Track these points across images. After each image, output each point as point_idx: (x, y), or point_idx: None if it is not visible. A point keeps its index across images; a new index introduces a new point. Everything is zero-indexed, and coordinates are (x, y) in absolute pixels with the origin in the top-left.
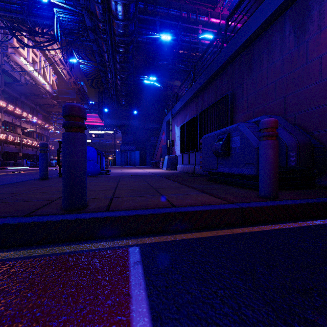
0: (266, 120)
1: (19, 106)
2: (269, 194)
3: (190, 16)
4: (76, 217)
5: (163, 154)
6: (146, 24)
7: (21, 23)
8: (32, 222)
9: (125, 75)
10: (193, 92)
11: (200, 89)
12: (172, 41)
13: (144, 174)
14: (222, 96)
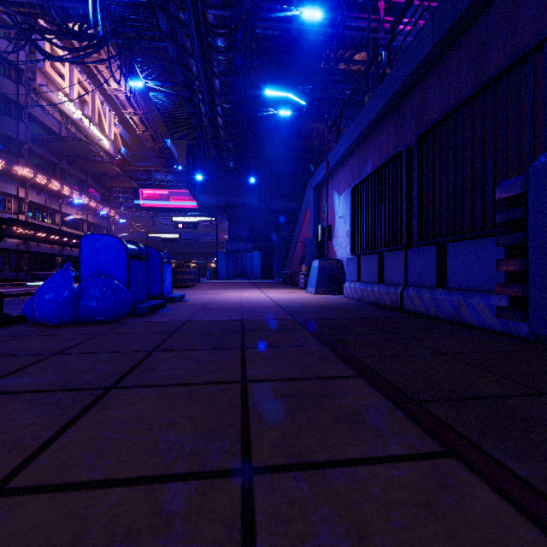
0: None
1: (58, 177)
2: None
3: None
4: None
5: (306, 256)
6: (272, 0)
7: (41, 16)
8: None
9: (232, 104)
10: (390, 91)
11: (413, 77)
12: (325, 29)
13: (260, 313)
14: (546, 31)
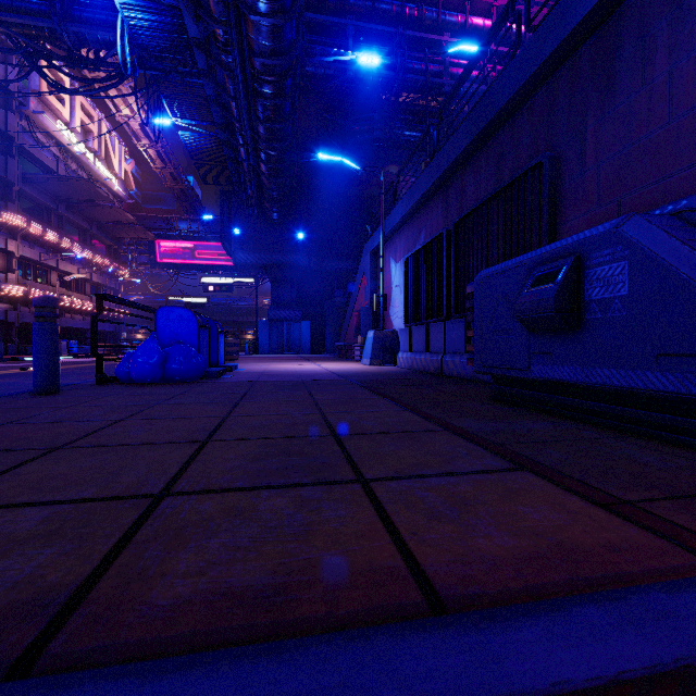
0: None
1: (54, 225)
2: None
3: (425, 12)
4: None
5: (362, 326)
6: (325, 34)
7: (50, 40)
8: None
9: (278, 152)
10: (437, 173)
11: (454, 165)
12: (384, 71)
13: (316, 377)
14: (521, 170)
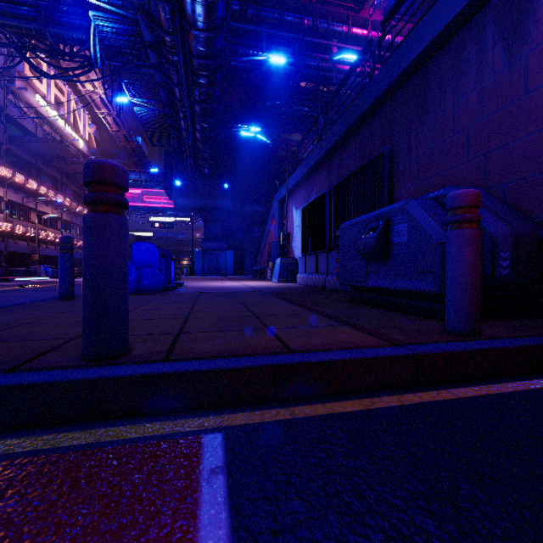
0: (460, 193)
1: (33, 176)
2: (464, 328)
3: (319, 23)
4: (104, 375)
5: (272, 255)
6: (245, 38)
7: (36, 38)
8: (17, 383)
9: (210, 124)
10: (323, 150)
11: (335, 145)
12: (289, 66)
13: (241, 290)
14: (373, 156)
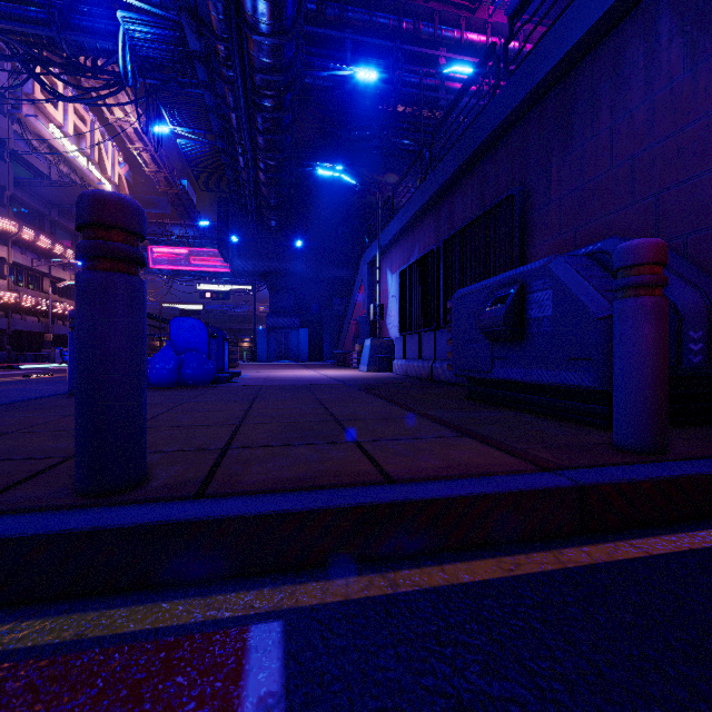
0: (637, 244)
1: (46, 230)
2: (643, 443)
3: (421, 27)
4: (98, 524)
5: (360, 335)
6: (324, 47)
7: (48, 48)
8: None
9: (277, 161)
10: (429, 193)
11: (444, 187)
12: (382, 84)
13: (317, 382)
14: (498, 200)
